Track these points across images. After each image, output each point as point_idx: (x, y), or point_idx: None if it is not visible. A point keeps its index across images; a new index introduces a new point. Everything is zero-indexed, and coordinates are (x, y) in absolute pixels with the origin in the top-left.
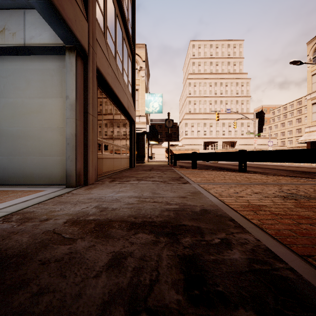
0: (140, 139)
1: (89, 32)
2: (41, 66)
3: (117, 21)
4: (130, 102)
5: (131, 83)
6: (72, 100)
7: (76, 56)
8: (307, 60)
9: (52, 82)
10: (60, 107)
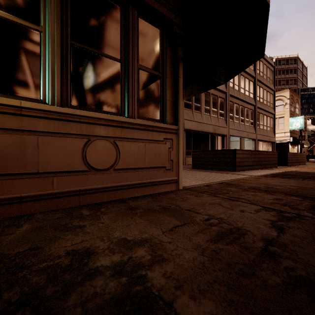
0: (285, 146)
1: (256, 135)
2: (247, 142)
3: (264, 116)
4: (271, 137)
5: (272, 126)
6: (253, 148)
7: (253, 141)
8: None
9: (249, 144)
10: (250, 149)
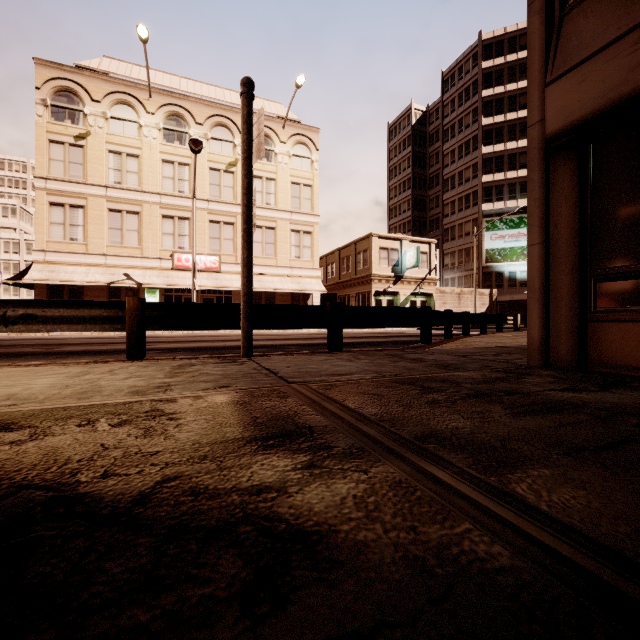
0: None
1: None
2: None
3: None
4: None
5: None
6: None
7: None
8: (38, 99)
9: None
10: None
